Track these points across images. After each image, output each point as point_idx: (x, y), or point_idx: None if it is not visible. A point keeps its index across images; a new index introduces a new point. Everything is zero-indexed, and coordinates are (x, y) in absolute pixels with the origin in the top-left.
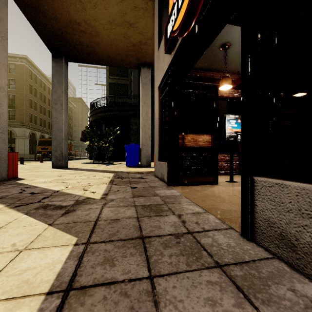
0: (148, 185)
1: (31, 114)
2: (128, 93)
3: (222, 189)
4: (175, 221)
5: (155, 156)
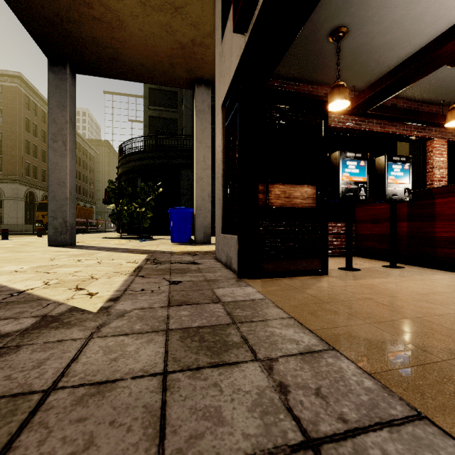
0: (203, 278)
1: (29, 163)
2: (177, 132)
3: (339, 284)
4: (260, 385)
5: (217, 226)
